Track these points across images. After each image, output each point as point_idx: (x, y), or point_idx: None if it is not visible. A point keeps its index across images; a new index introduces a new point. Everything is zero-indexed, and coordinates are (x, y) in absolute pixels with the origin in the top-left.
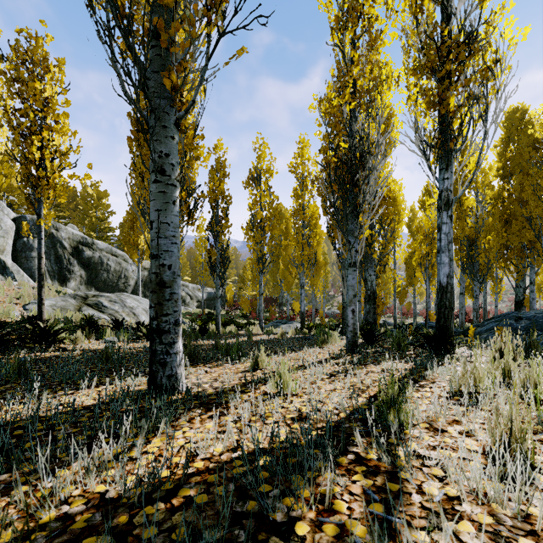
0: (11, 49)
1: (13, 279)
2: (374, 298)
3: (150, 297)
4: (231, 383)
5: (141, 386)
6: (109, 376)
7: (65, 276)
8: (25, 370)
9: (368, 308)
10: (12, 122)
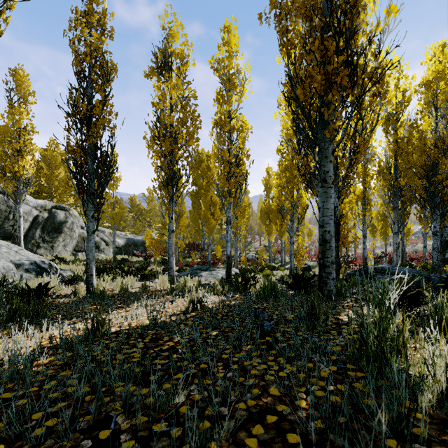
0: None
1: None
2: (338, 232)
3: None
4: None
5: None
6: None
7: None
8: None
9: None
10: None
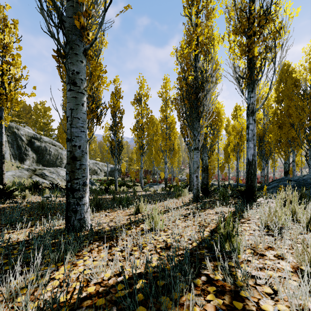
0: None
1: None
2: (207, 169)
3: (66, 167)
4: (121, 222)
5: (61, 226)
6: (41, 219)
7: (23, 157)
8: None
9: (204, 175)
10: None
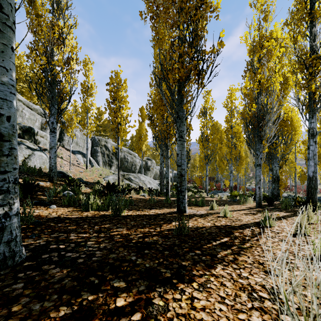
0: (110, 80)
1: (93, 166)
2: (278, 180)
3: (177, 179)
4: (204, 212)
5: (171, 210)
6: (156, 207)
7: (110, 164)
8: (131, 202)
9: (274, 186)
10: (111, 109)
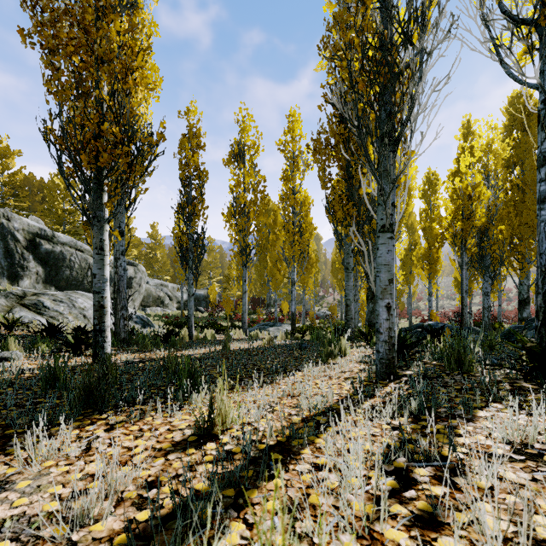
0: None
1: None
2: None
3: None
4: (97, 530)
5: None
6: None
7: (17, 273)
8: None
9: (372, 307)
10: None
